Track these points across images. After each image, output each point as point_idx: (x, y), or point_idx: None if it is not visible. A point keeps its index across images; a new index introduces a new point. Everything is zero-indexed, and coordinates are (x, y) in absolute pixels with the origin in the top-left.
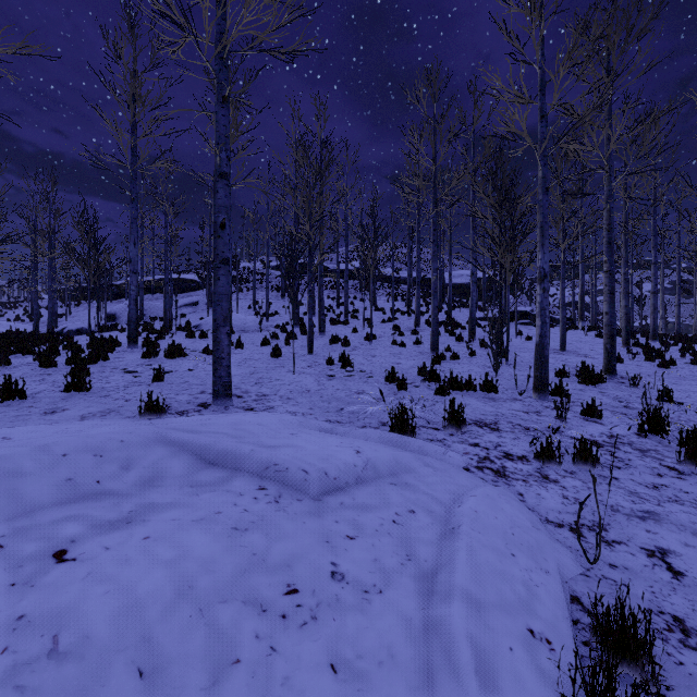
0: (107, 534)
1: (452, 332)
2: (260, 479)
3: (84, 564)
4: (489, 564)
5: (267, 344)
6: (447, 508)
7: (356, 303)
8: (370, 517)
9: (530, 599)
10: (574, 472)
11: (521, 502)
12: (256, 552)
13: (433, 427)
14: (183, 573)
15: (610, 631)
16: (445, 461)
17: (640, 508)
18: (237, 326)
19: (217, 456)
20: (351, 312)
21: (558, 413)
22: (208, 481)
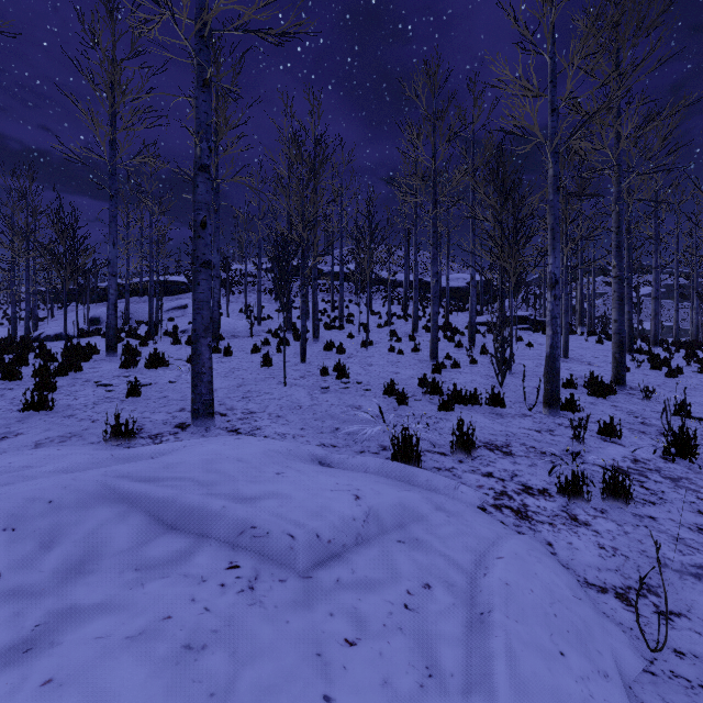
0: None
1: (451, 338)
2: (232, 550)
3: None
4: (537, 679)
5: (257, 351)
6: (469, 576)
7: (351, 307)
8: (375, 602)
9: None
10: (605, 510)
11: (552, 556)
12: (215, 691)
13: (440, 451)
14: None
15: None
16: (458, 498)
17: (691, 561)
18: (227, 331)
19: (178, 516)
20: (346, 316)
21: (575, 434)
22: (161, 559)
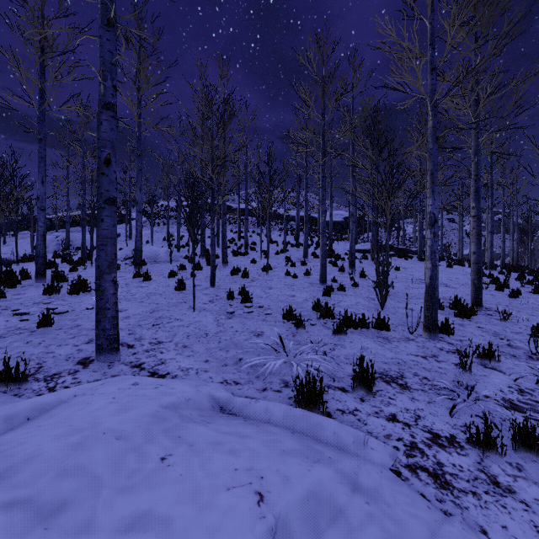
0: None
1: (335, 263)
2: None
3: None
4: None
5: (174, 276)
6: None
7: (254, 236)
8: None
9: None
10: (520, 465)
11: None
12: None
13: (340, 386)
14: None
15: None
16: (369, 459)
17: None
18: (150, 257)
19: None
20: (250, 244)
21: (462, 363)
22: None
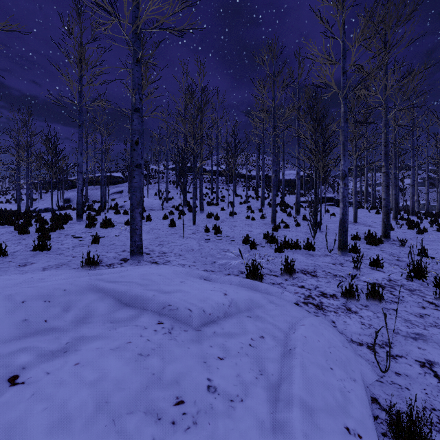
0: (49, 361)
1: (284, 210)
2: (159, 316)
3: (30, 387)
4: (316, 377)
5: (166, 218)
6: (285, 334)
7: (223, 191)
8: (234, 342)
9: (345, 403)
10: (367, 305)
11: (333, 327)
12: (154, 372)
13: (274, 274)
14: (102, 391)
15: (402, 428)
16: (283, 298)
17: (413, 331)
18: (148, 206)
19: (130, 299)
20: (220, 197)
21: (355, 265)
22: (123, 318)
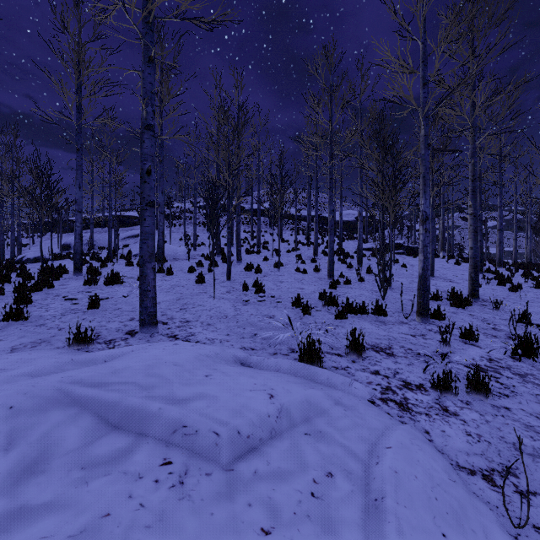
0: None
1: (343, 261)
2: (166, 447)
3: None
4: None
5: (193, 271)
6: (364, 464)
7: (266, 236)
8: (287, 491)
9: None
10: (469, 402)
11: (429, 443)
12: None
13: (337, 353)
14: None
15: None
16: (352, 393)
17: None
18: (170, 255)
19: (121, 417)
20: (262, 243)
21: (443, 338)
22: (105, 457)
